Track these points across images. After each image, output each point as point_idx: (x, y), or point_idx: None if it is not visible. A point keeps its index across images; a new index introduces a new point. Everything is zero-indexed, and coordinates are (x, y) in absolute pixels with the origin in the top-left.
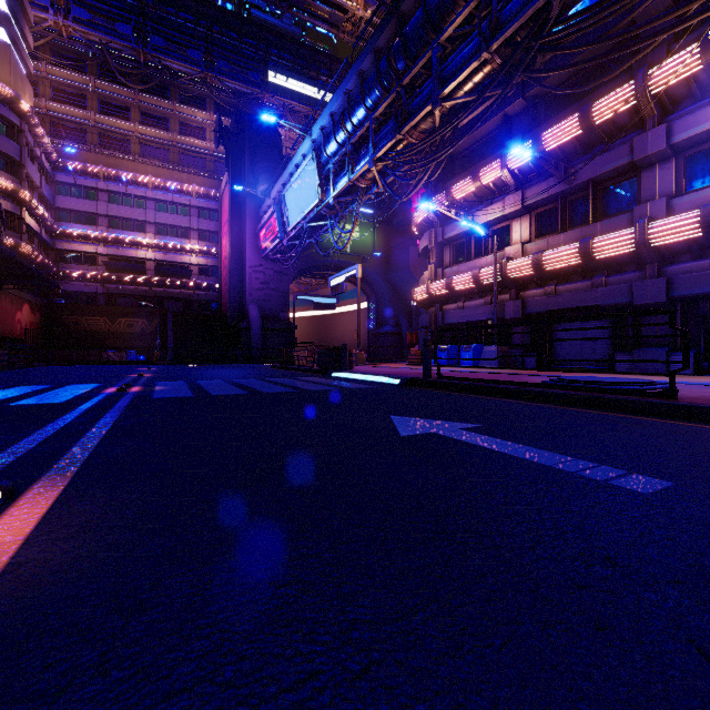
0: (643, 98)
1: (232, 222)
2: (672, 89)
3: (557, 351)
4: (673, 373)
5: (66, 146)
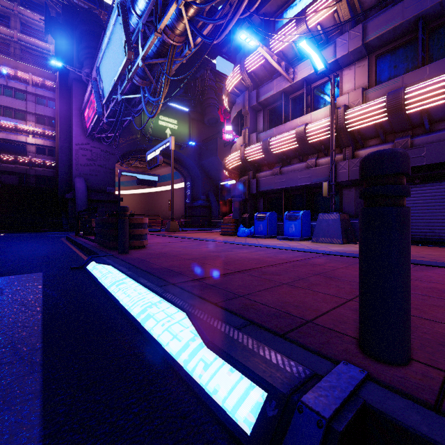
0: None
1: (60, 104)
2: None
3: None
4: None
5: None
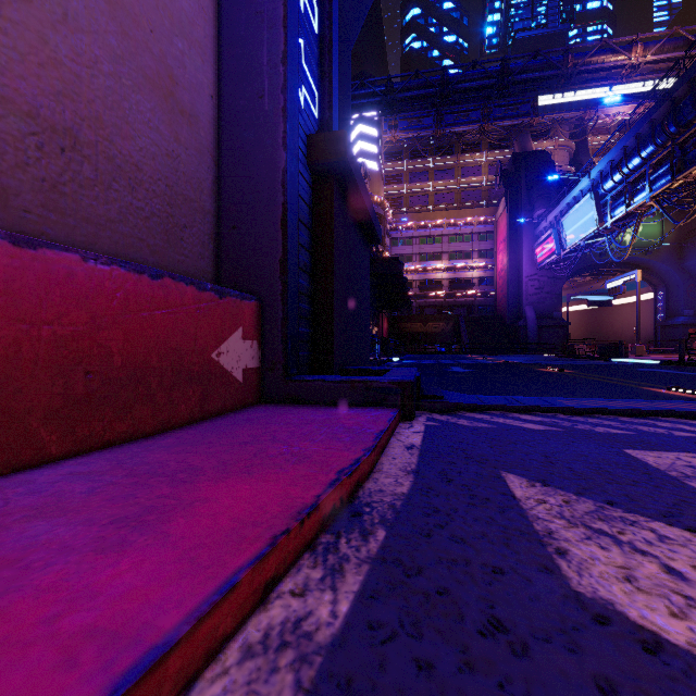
0: None
1: (509, 243)
2: None
3: None
4: None
5: (401, 218)
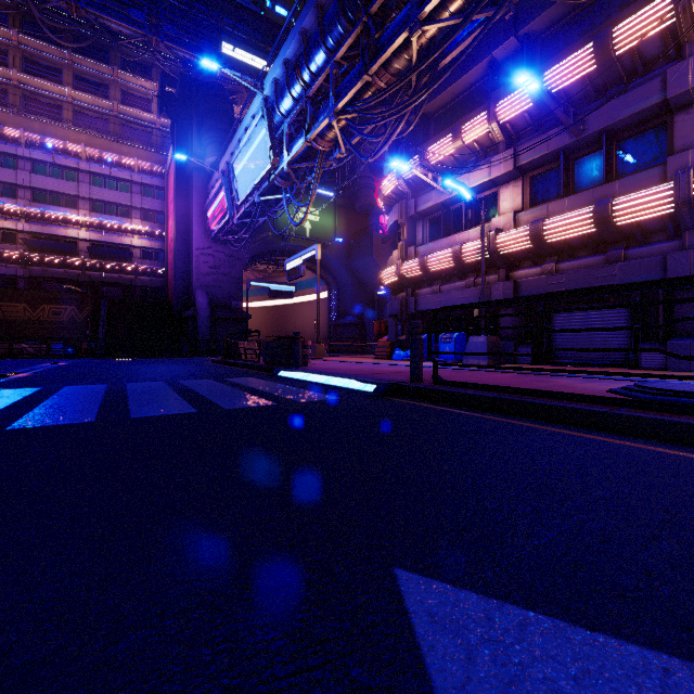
0: (686, 12)
1: (177, 199)
2: None
3: (557, 342)
4: None
5: None
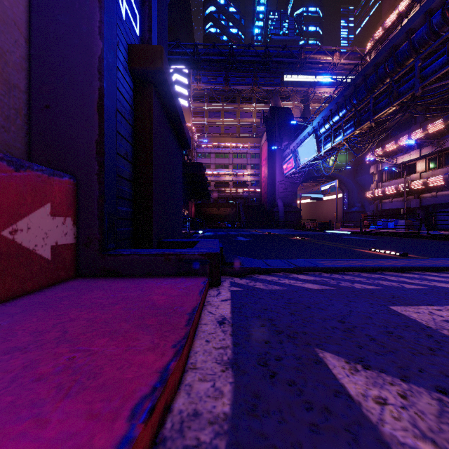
0: None
1: (269, 160)
2: None
3: (438, 222)
4: (418, 228)
5: (203, 140)
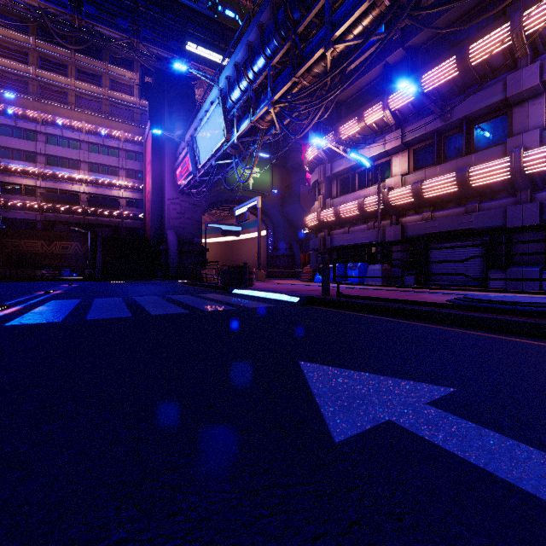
0: (518, 38)
1: (153, 162)
2: (545, 29)
3: (433, 269)
4: None
5: (4, 92)
